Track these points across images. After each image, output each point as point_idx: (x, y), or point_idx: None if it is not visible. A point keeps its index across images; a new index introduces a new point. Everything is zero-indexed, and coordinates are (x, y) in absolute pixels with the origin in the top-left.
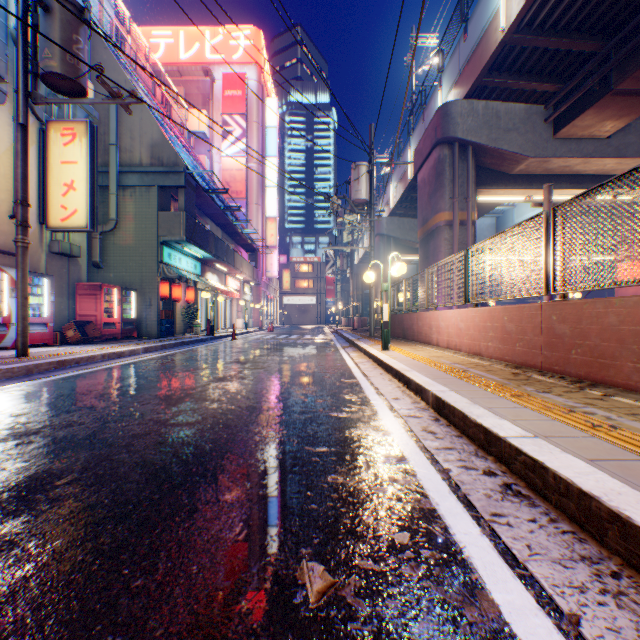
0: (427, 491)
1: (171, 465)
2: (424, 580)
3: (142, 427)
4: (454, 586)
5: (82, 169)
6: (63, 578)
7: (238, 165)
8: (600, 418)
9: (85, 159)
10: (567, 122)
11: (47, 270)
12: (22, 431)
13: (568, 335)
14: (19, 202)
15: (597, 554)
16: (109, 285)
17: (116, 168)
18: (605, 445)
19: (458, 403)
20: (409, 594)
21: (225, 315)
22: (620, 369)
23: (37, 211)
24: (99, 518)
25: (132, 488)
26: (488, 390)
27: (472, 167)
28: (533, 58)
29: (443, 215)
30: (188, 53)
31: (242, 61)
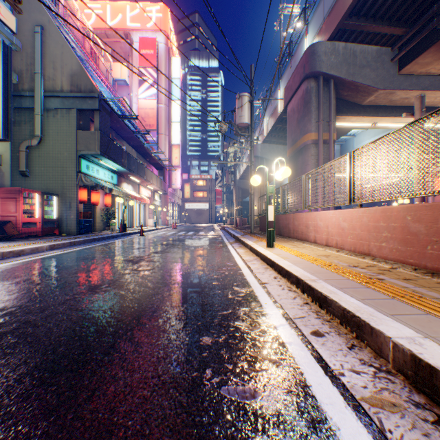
0: None
1: None
2: None
3: None
4: None
5: None
6: None
7: (151, 105)
8: None
9: None
10: (411, 59)
11: None
12: None
13: None
14: None
15: None
16: (29, 190)
17: (40, 93)
18: None
19: None
20: None
21: (139, 216)
22: None
23: None
24: None
25: None
26: None
27: (333, 97)
28: (387, 3)
29: (310, 135)
30: (113, 21)
31: (154, 29)
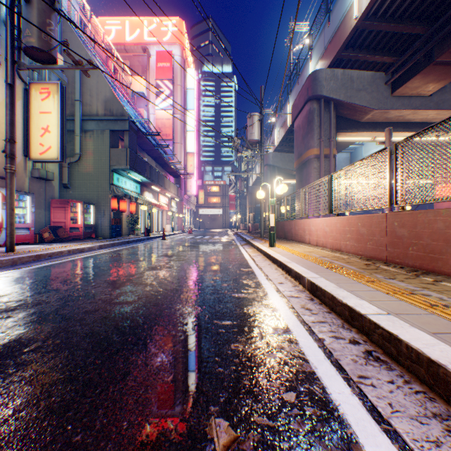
0: (307, 357)
1: (112, 335)
2: (309, 435)
3: (93, 305)
4: (333, 440)
5: (55, 117)
6: (18, 433)
7: (167, 116)
8: (435, 299)
9: (57, 110)
10: (401, 84)
11: (30, 190)
12: (3, 308)
13: (406, 236)
14: (8, 140)
15: (445, 411)
16: (74, 200)
17: (80, 117)
18: (442, 321)
19: (328, 287)
20: (297, 448)
21: (158, 222)
22: (446, 261)
23: (22, 147)
24: (53, 380)
25: (81, 354)
26: (349, 277)
27: (333, 116)
28: (377, 38)
29: (313, 151)
30: (132, 36)
31: (170, 42)
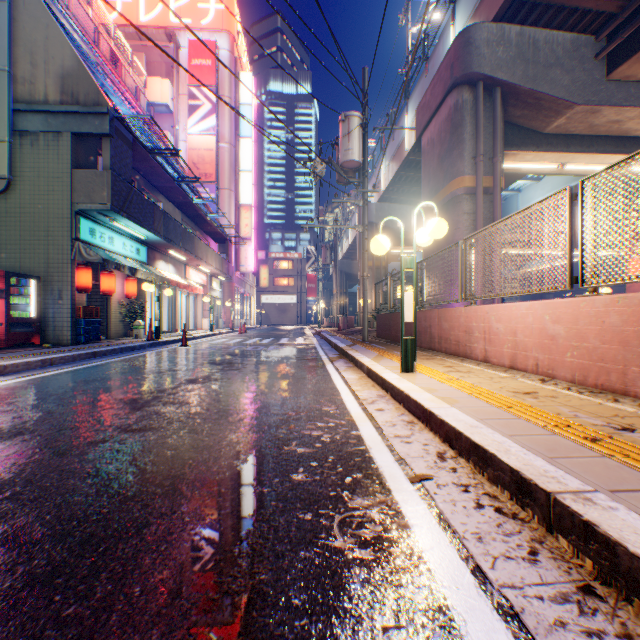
0: None
1: None
2: None
3: None
4: None
5: None
6: None
7: (207, 144)
8: None
9: None
10: (631, 53)
11: None
12: None
13: None
14: None
15: None
16: None
17: (7, 104)
18: None
19: None
20: None
21: (187, 314)
22: None
23: None
24: None
25: None
26: None
27: (500, 117)
28: None
29: (462, 180)
30: (149, 15)
31: (212, 27)
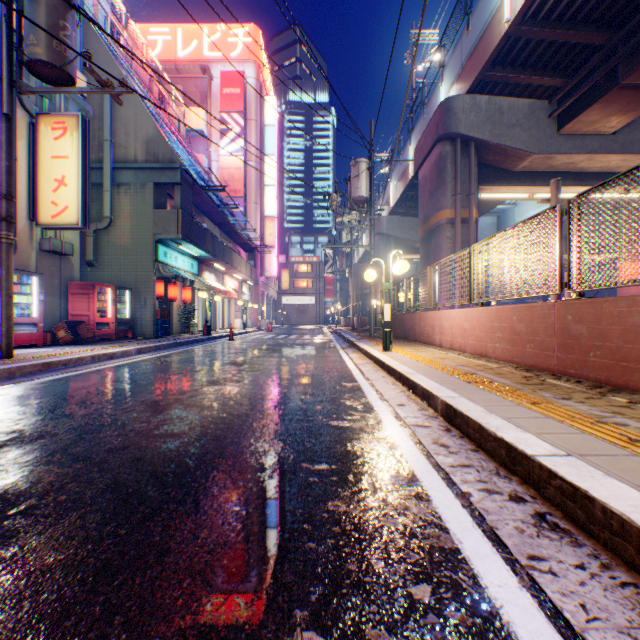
0: (446, 523)
1: (146, 488)
2: None
3: (121, 439)
4: None
5: (73, 164)
6: None
7: (236, 164)
8: (635, 431)
9: (76, 154)
10: (572, 117)
11: (37, 268)
12: None
13: (585, 336)
14: (3, 196)
15: None
16: (102, 284)
17: (110, 164)
18: None
19: (472, 412)
20: None
21: (223, 315)
22: None
23: (27, 207)
24: (47, 563)
25: (96, 519)
26: (502, 396)
27: (474, 164)
28: (538, 51)
29: (445, 213)
30: (186, 50)
31: (240, 59)
